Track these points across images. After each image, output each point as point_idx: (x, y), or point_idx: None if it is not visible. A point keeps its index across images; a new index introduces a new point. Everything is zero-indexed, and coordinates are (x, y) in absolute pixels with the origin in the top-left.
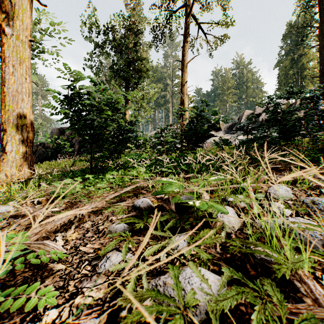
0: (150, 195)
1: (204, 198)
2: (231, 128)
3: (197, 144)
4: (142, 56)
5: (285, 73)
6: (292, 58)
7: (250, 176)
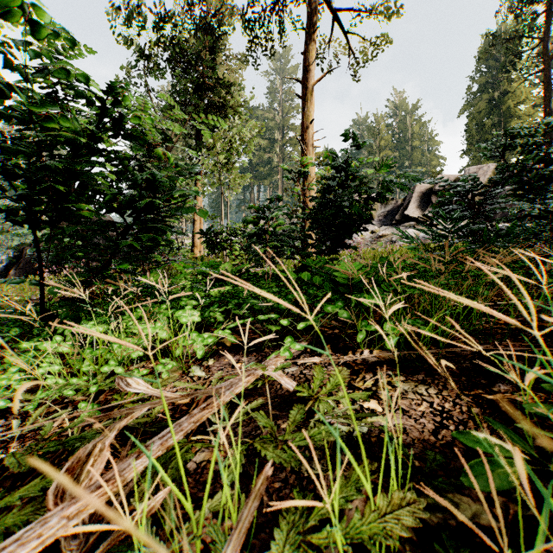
0: None
1: None
2: (391, 217)
3: (342, 240)
4: (228, 80)
5: (479, 124)
6: (490, 99)
7: None
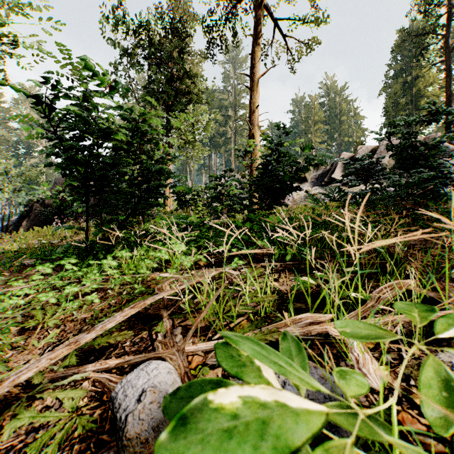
0: (174, 361)
1: (360, 367)
2: (322, 179)
3: (277, 200)
4: (191, 71)
5: (395, 102)
6: (404, 82)
7: (449, 276)
